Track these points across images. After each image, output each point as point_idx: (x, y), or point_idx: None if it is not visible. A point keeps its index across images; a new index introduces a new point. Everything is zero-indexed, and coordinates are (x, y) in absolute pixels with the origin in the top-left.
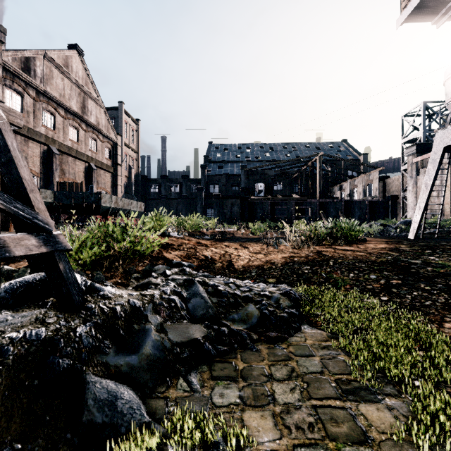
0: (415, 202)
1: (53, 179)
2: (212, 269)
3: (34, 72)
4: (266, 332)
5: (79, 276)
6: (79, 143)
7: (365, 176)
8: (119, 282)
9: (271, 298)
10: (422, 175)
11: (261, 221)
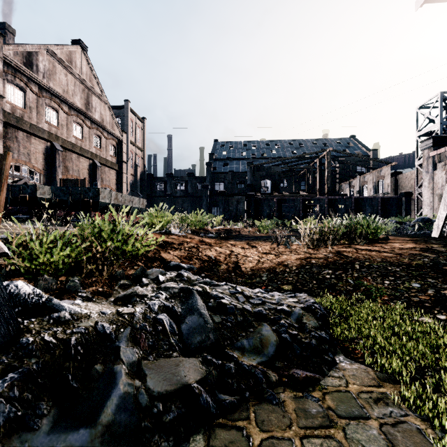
0: (431, 198)
1: (56, 176)
2: (216, 272)
3: (36, 67)
4: (289, 368)
5: (30, 289)
6: (83, 140)
7: (376, 172)
8: (100, 290)
9: (291, 314)
10: (439, 170)
11: (268, 219)
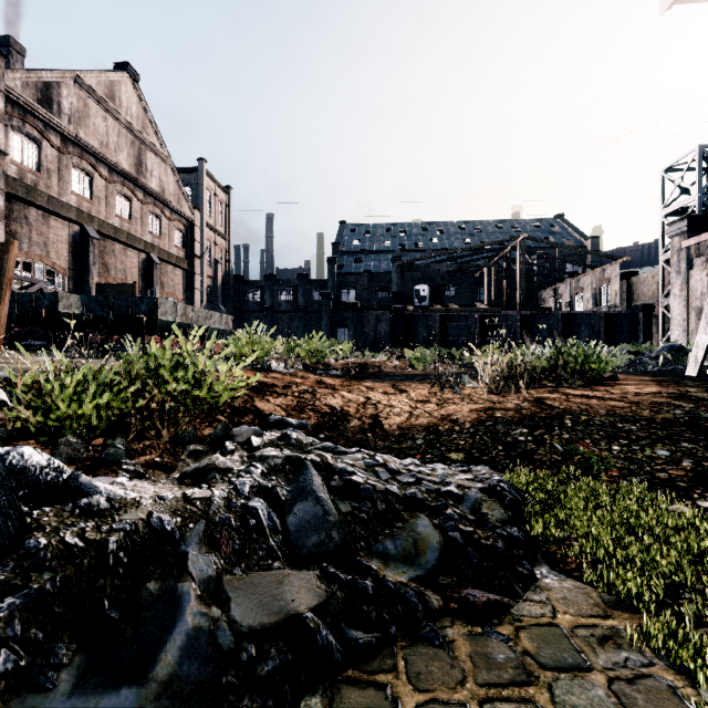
0: (685, 314)
1: (89, 278)
2: (342, 432)
3: (58, 106)
4: (460, 587)
5: (44, 459)
6: (132, 221)
7: (596, 272)
8: (156, 461)
9: (463, 500)
10: (698, 269)
11: (425, 347)
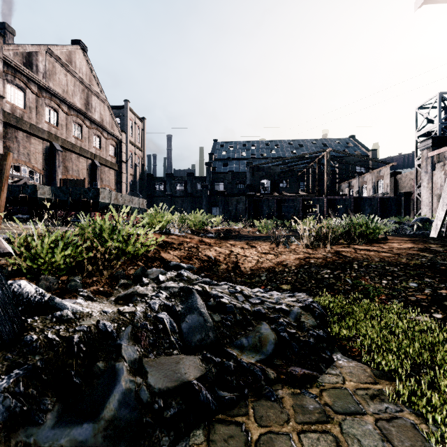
0: (430, 199)
1: (55, 176)
2: (215, 272)
3: (36, 67)
4: (287, 366)
5: (33, 288)
6: (83, 140)
7: (375, 172)
8: (100, 290)
9: (289, 313)
10: (438, 170)
11: (267, 219)
